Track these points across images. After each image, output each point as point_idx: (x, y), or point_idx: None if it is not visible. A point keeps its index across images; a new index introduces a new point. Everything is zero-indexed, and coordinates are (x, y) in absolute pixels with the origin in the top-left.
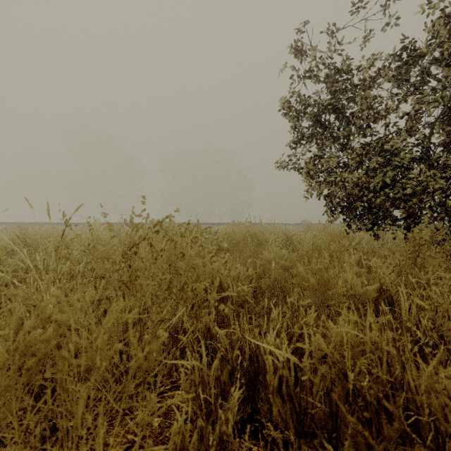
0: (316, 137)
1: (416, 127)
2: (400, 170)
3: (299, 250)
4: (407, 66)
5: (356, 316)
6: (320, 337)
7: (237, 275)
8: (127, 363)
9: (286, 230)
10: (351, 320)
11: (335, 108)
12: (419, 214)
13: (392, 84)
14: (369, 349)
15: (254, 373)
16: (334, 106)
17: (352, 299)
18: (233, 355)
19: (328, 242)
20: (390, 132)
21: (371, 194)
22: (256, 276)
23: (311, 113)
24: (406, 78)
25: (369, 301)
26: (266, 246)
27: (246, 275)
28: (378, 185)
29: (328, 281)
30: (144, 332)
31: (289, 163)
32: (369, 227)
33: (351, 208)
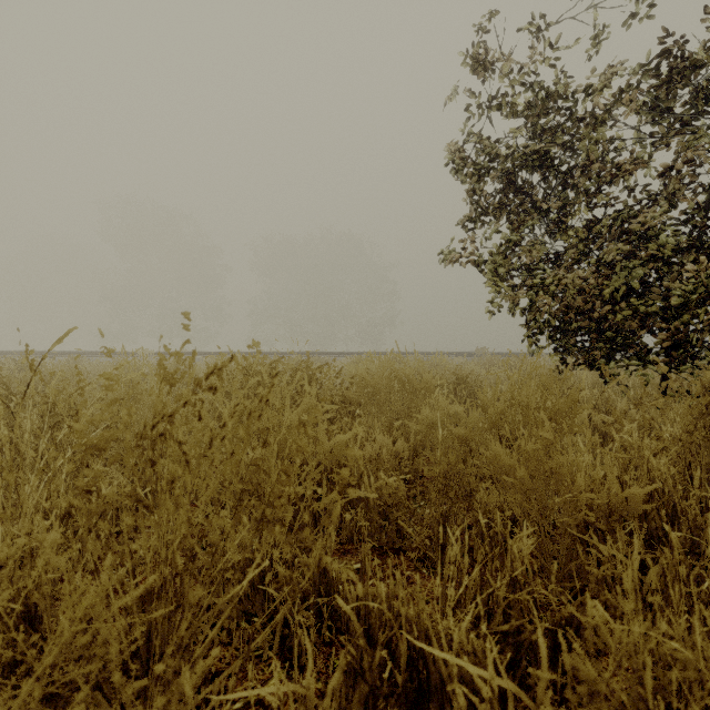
0: (507, 211)
1: (681, 193)
2: (655, 266)
3: (489, 409)
4: (669, 86)
5: (612, 546)
6: (582, 651)
7: (376, 452)
8: (147, 668)
9: (456, 366)
10: (631, 585)
11: (544, 160)
12: (695, 342)
13: (639, 119)
14: (707, 688)
15: (419, 694)
16: (542, 156)
17: (602, 512)
18: (374, 661)
19: (542, 395)
20: (636, 201)
21: (607, 307)
22: (408, 451)
23: (500, 169)
24: (667, 107)
25: (635, 517)
26: (427, 398)
27: (393, 451)
28: (619, 292)
29: (550, 473)
30: (184, 603)
31: (463, 255)
32: (600, 363)
33: (569, 331)
